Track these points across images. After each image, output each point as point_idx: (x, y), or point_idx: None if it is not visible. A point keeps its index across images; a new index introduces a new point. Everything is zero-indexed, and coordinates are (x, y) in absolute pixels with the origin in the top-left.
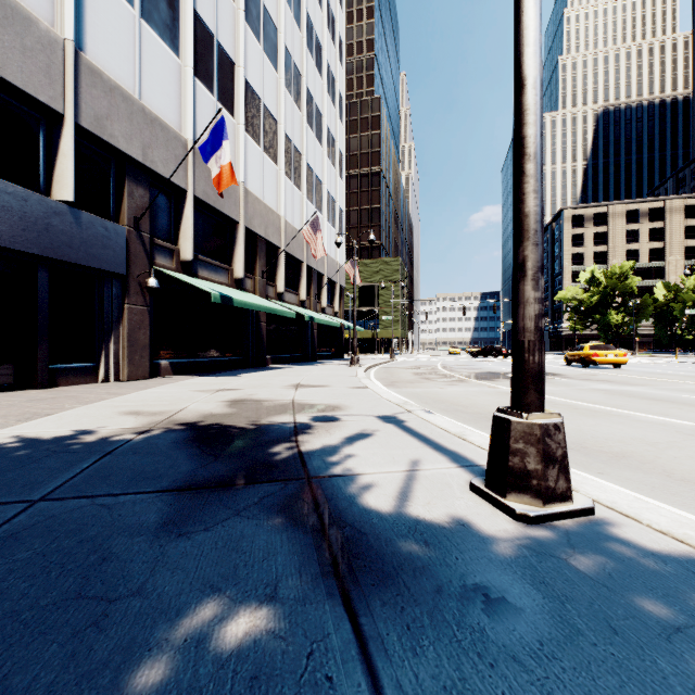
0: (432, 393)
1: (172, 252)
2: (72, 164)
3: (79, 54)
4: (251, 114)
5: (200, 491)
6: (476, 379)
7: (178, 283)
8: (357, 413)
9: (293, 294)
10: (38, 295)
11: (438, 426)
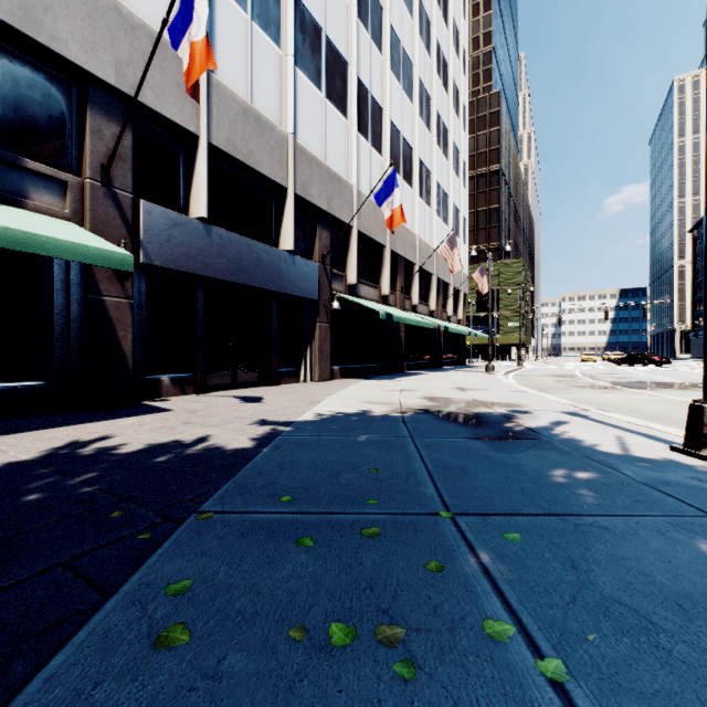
0: (591, 399)
1: (341, 278)
2: (292, 223)
3: (295, 141)
4: (393, 149)
5: (492, 440)
6: (631, 388)
7: (344, 303)
8: (541, 409)
9: (424, 305)
10: (272, 319)
11: (621, 420)
